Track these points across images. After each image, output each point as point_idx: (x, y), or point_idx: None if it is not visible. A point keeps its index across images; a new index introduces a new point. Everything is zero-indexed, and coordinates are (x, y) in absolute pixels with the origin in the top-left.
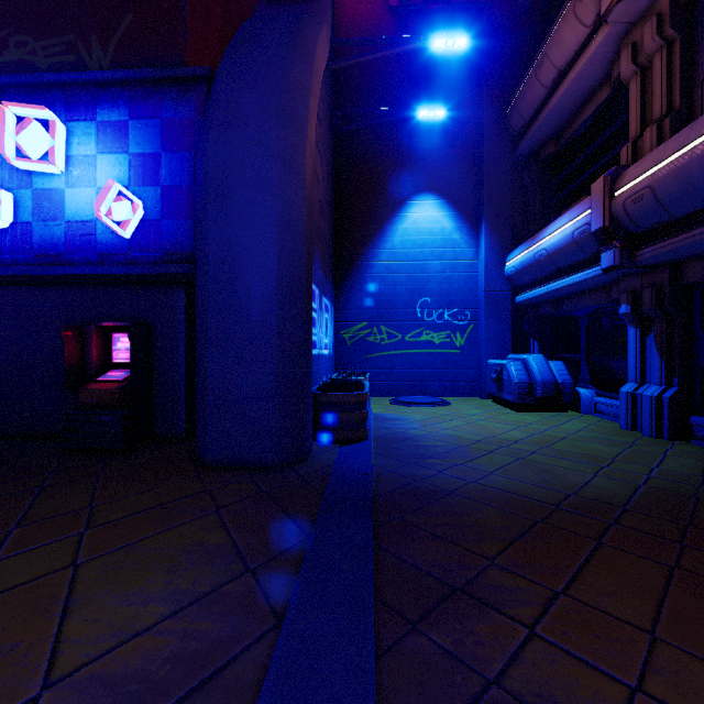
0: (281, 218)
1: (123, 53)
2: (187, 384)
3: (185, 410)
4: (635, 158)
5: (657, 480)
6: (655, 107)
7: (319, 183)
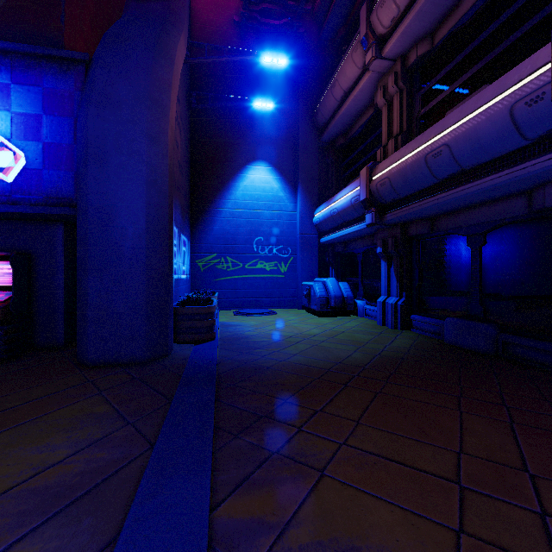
0: (148, 179)
1: (2, 22)
2: (65, 303)
3: (63, 324)
4: (384, 157)
5: (386, 351)
6: (394, 127)
7: (178, 147)
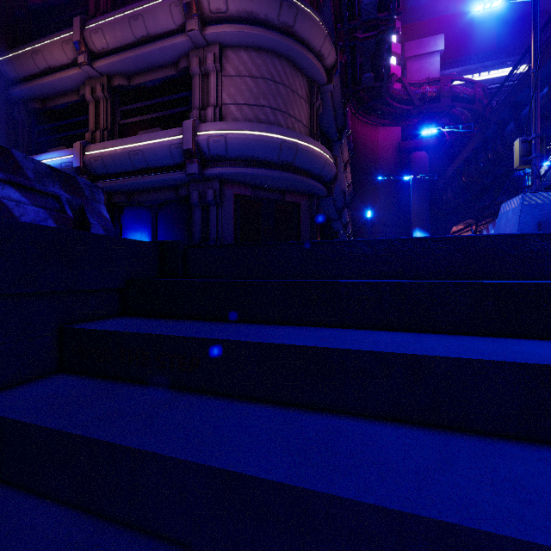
0: None
1: None
2: None
3: None
4: (93, 141)
5: None
6: (101, 122)
7: None
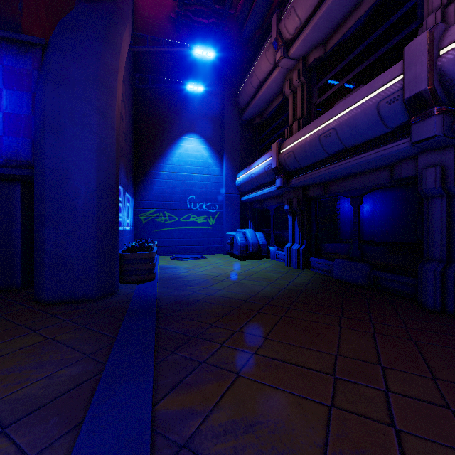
0: (99, 147)
1: None
2: (23, 251)
3: (21, 269)
4: (290, 135)
5: (290, 286)
6: (297, 112)
7: (123, 120)
